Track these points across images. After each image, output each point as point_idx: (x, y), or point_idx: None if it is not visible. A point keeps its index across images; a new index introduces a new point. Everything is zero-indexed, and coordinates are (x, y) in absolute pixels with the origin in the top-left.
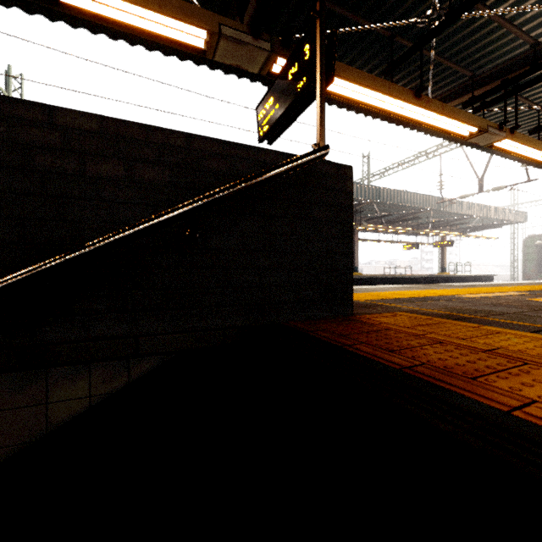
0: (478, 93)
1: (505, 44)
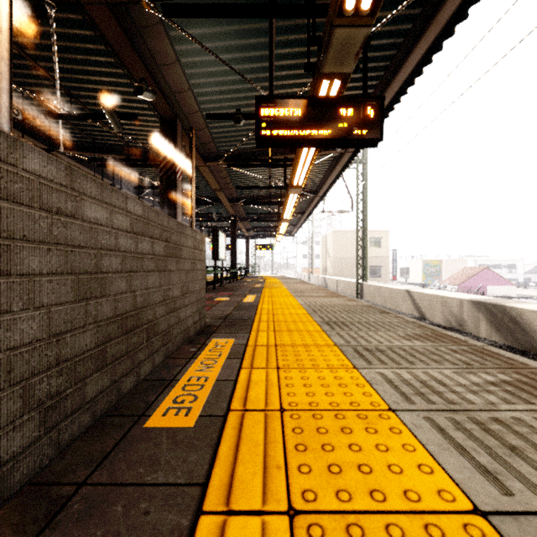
0: (99, 155)
1: (113, 136)
